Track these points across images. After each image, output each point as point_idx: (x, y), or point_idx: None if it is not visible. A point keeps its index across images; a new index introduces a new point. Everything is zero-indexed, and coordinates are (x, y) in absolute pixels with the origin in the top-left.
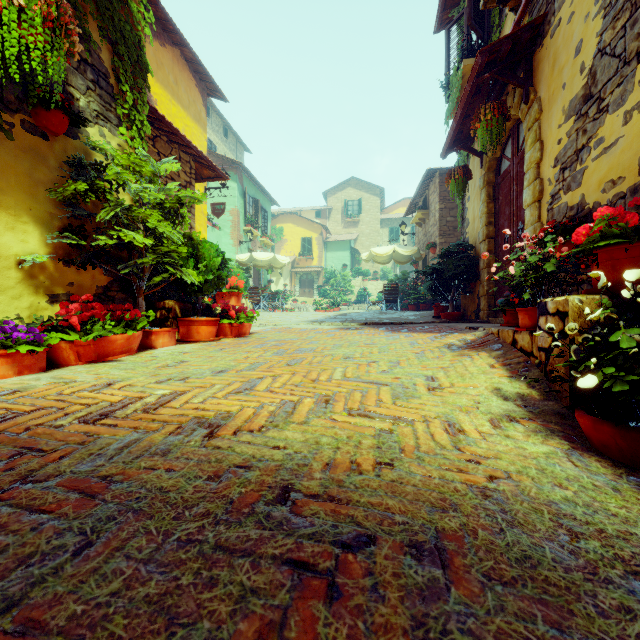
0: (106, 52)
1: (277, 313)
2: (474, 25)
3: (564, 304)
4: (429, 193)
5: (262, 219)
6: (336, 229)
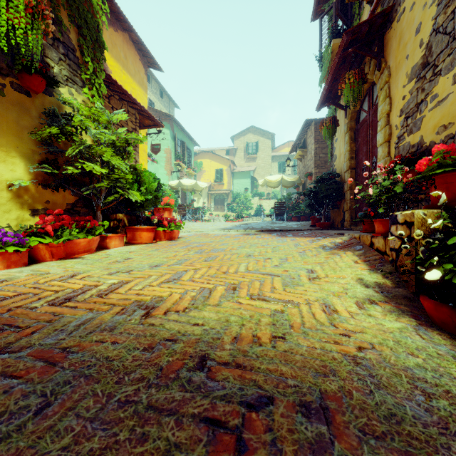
0: (73, 33)
1: (198, 223)
2: (340, 14)
3: (410, 216)
4: (307, 137)
5: (187, 156)
6: (240, 163)
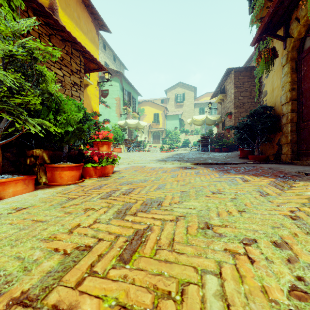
0: None
1: (139, 153)
2: None
3: None
4: (226, 84)
5: (133, 103)
6: (171, 109)
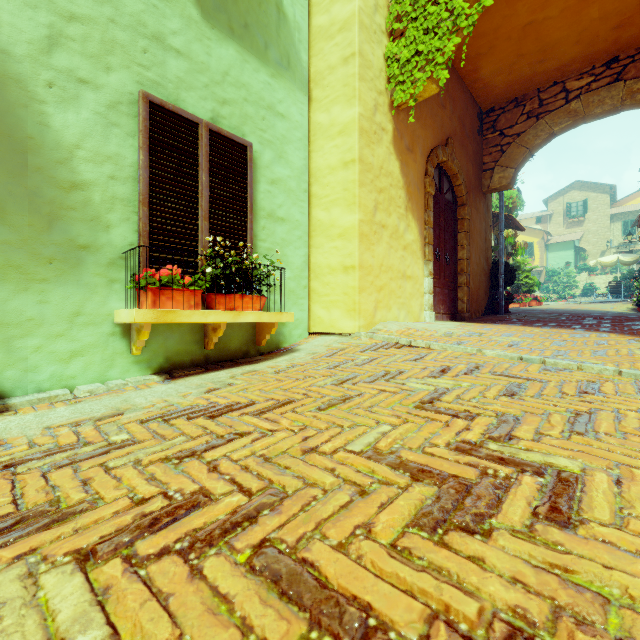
0: None
1: None
2: None
3: None
4: None
5: None
6: (557, 230)
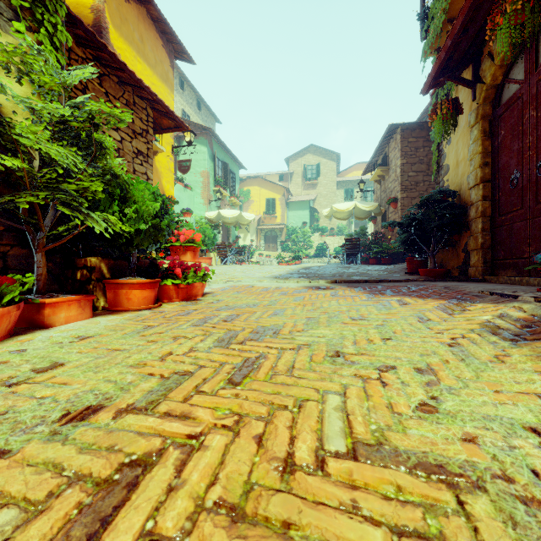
0: None
1: (242, 266)
2: None
3: None
4: (389, 150)
5: (230, 181)
6: (297, 191)
